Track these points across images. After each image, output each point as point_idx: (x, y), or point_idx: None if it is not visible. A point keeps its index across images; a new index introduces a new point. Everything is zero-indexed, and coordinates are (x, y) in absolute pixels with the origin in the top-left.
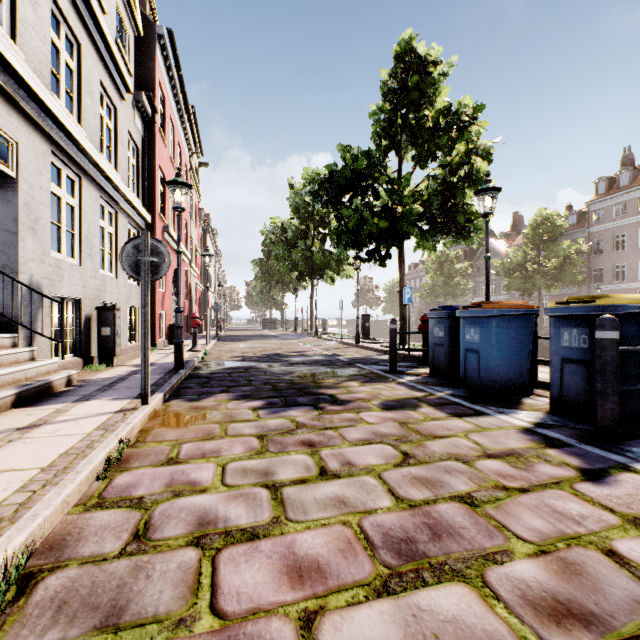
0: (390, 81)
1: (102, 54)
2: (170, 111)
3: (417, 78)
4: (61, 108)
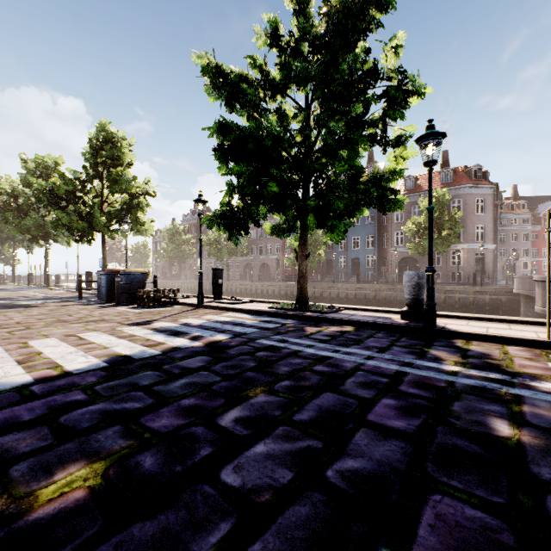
0: (95, 141)
1: None
2: None
3: (109, 147)
4: None
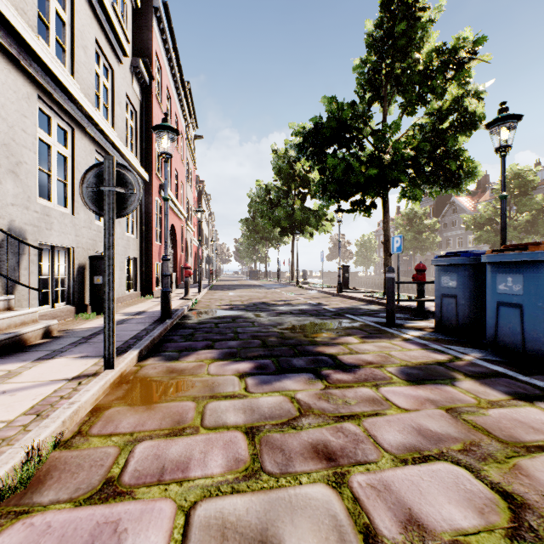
0: (375, 31)
1: (97, 12)
2: (167, 82)
3: (405, 23)
4: (44, 48)
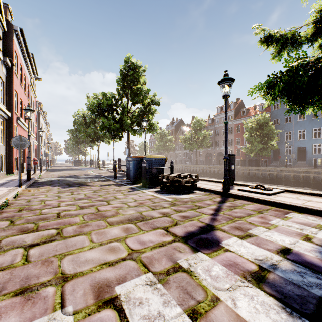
0: (123, 70)
1: None
2: (20, 61)
3: (132, 72)
4: None
